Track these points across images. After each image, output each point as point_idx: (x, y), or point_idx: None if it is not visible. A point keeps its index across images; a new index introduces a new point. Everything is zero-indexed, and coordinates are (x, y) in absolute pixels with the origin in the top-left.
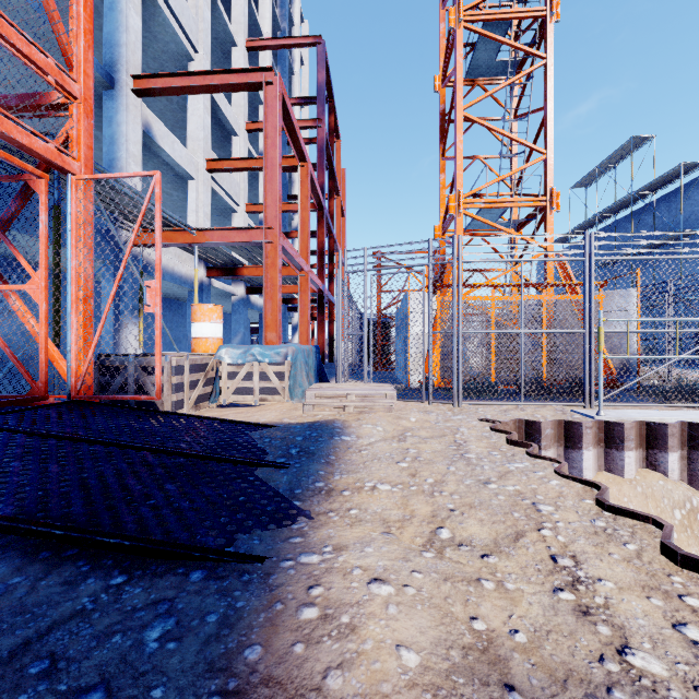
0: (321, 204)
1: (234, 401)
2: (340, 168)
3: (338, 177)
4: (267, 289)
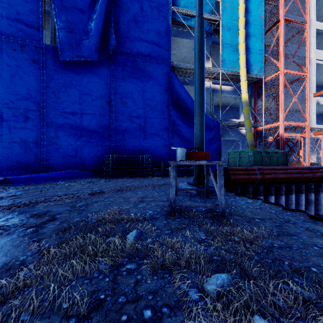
0: None
1: None
2: None
3: None
4: None
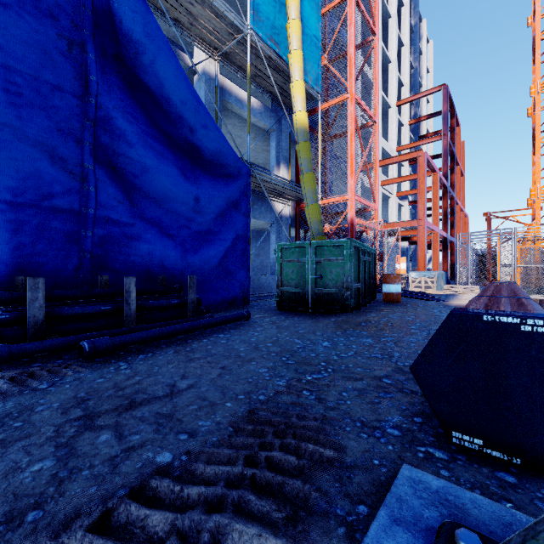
0: (445, 185)
1: (414, 290)
2: (459, 146)
3: (457, 153)
4: (419, 246)
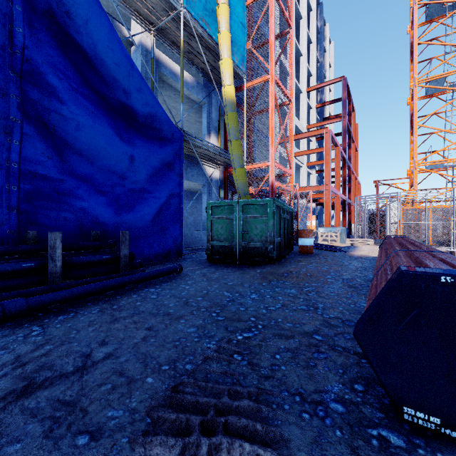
0: (344, 158)
1: (322, 243)
2: (354, 127)
3: (353, 132)
4: (325, 207)
